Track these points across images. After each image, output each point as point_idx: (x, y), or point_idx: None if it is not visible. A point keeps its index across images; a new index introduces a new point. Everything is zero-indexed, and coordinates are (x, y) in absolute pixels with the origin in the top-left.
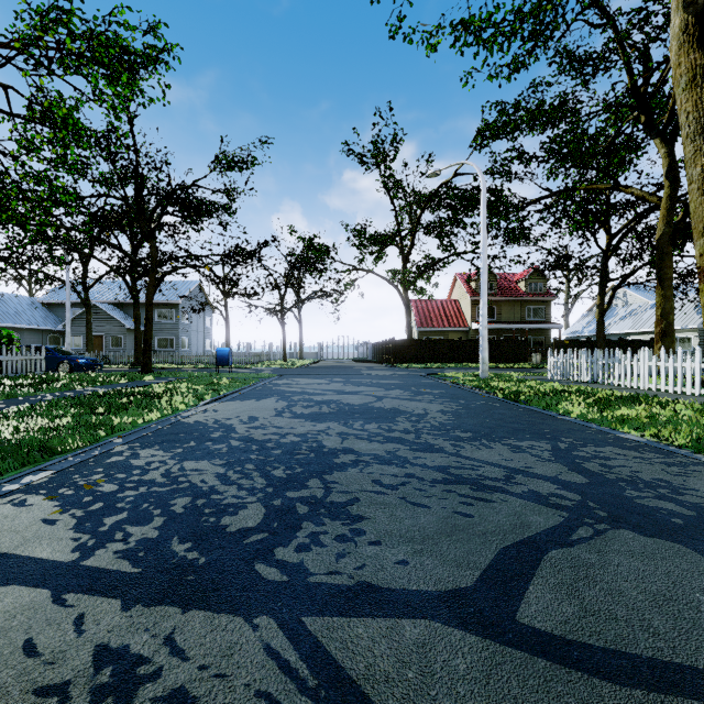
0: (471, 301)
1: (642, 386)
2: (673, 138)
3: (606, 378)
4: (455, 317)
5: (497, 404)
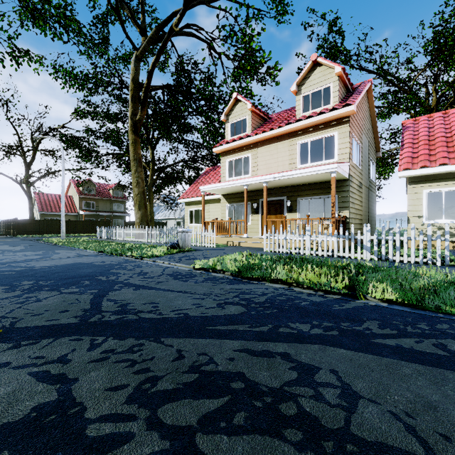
0: (79, 198)
1: (117, 239)
2: (154, 147)
3: (110, 237)
4: (69, 206)
5: (51, 246)
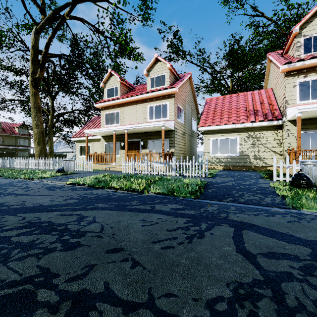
0: None
1: (19, 167)
2: (54, 98)
3: (13, 165)
4: None
5: None
